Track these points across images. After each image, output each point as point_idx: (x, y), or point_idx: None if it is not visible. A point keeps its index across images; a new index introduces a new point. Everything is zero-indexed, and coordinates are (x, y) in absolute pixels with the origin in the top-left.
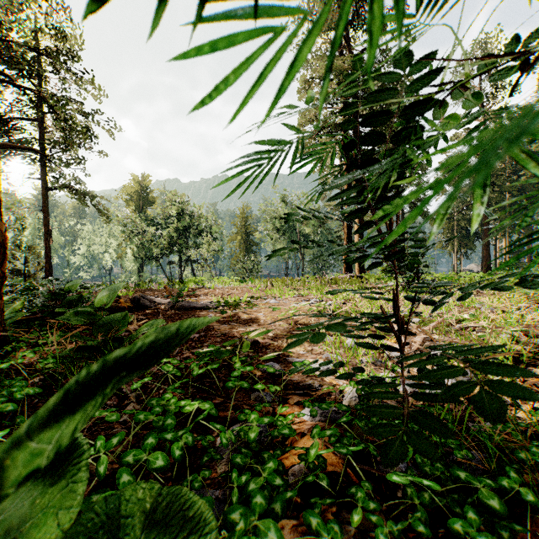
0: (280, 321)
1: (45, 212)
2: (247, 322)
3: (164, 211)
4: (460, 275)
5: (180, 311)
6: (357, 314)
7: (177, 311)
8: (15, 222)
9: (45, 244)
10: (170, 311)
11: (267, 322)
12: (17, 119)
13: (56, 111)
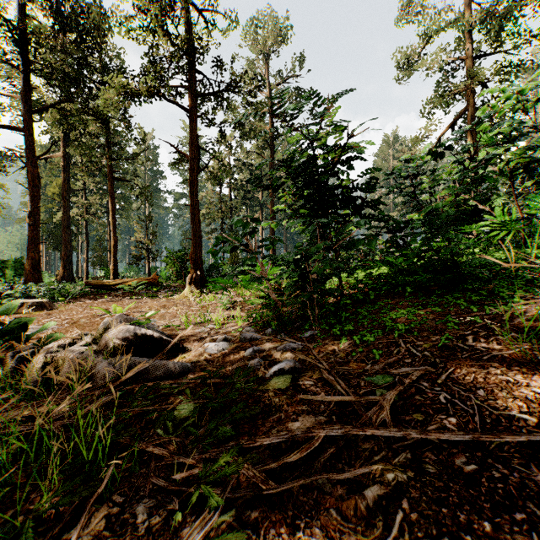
0: None
1: None
2: None
3: None
4: None
5: None
6: None
7: None
8: None
9: None
10: None
11: None
12: None
13: None
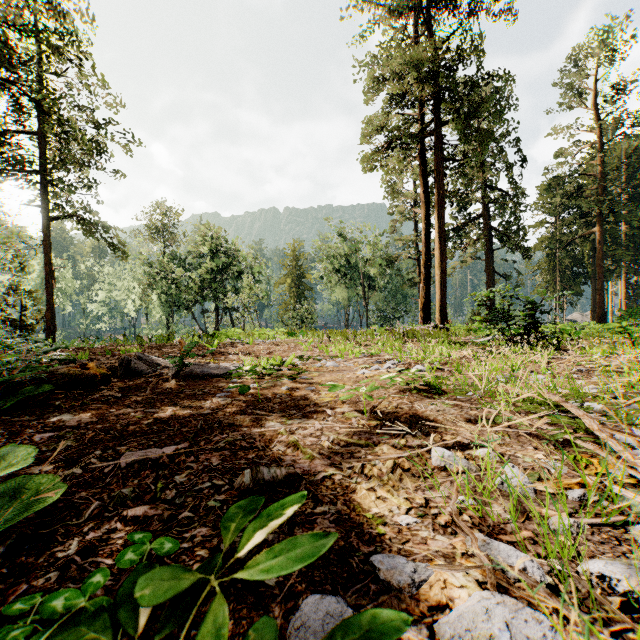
0: (344, 404)
1: (46, 248)
2: (285, 407)
3: (197, 249)
4: (575, 327)
5: (187, 380)
6: (476, 392)
7: (181, 380)
8: (10, 261)
9: (47, 288)
10: (169, 381)
11: (320, 407)
12: (12, 132)
13: (48, 112)
